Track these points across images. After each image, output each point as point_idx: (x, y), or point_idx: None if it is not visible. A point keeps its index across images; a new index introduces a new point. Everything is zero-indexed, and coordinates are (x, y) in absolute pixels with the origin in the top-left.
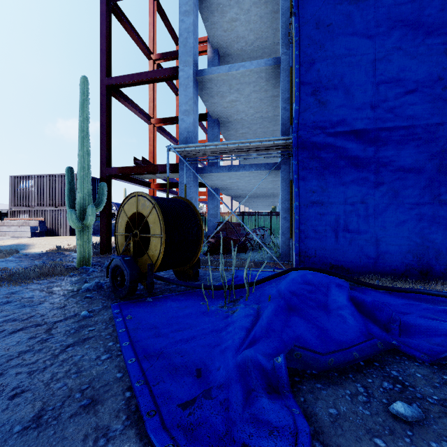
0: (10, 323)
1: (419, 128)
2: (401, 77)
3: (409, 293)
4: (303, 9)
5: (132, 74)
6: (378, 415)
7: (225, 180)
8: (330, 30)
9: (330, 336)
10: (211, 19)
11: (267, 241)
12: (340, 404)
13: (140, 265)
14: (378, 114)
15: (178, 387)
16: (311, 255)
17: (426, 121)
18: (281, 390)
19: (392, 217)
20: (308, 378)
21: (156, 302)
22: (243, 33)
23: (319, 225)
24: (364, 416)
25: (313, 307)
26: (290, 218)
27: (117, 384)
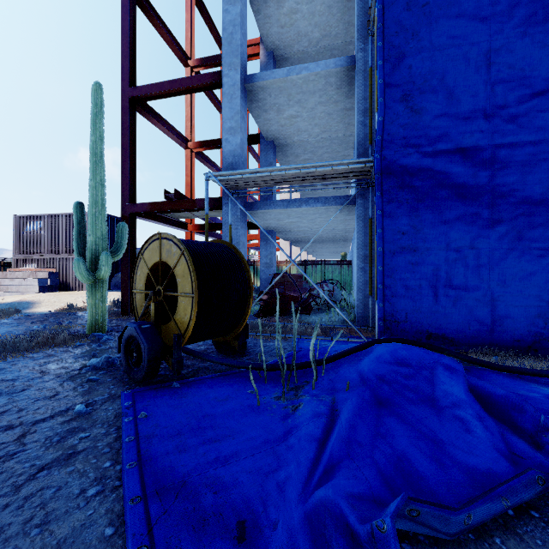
0: None
1: None
2: (527, 74)
3: (546, 377)
4: None
5: (162, 82)
6: None
7: (282, 219)
8: (426, 11)
9: (446, 454)
10: (264, 10)
11: (338, 298)
12: None
13: (164, 335)
14: (495, 125)
15: None
16: (399, 320)
17: None
18: None
19: (515, 268)
20: (425, 544)
21: (184, 389)
22: (305, 30)
23: (411, 279)
24: None
25: (412, 401)
26: (370, 269)
27: None
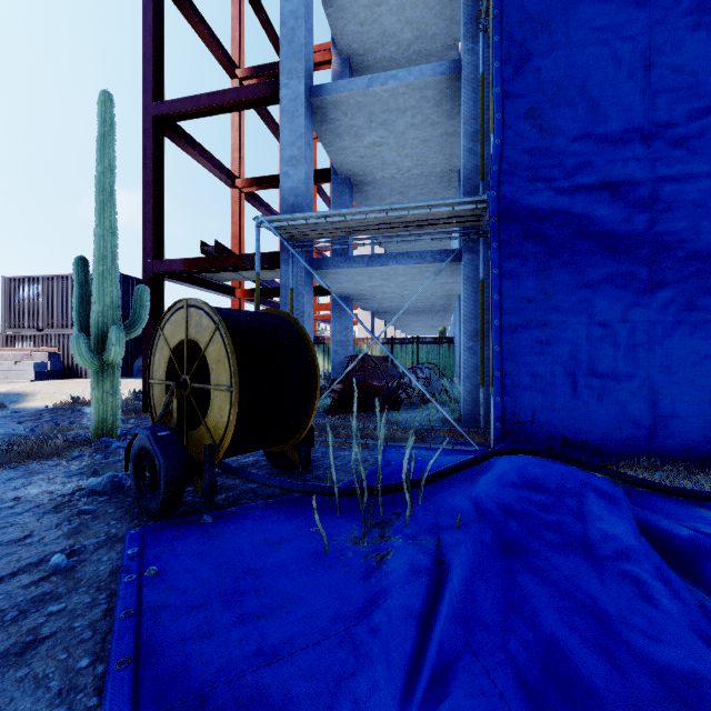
0: None
1: None
2: (701, 79)
3: None
4: None
5: (198, 95)
6: None
7: (361, 282)
8: None
9: (616, 640)
10: (337, 1)
11: (437, 389)
12: None
13: (191, 446)
14: (656, 150)
15: None
16: (524, 421)
17: None
18: None
19: (684, 348)
20: None
21: (219, 527)
22: (393, 28)
23: (540, 364)
24: None
25: (554, 547)
26: (481, 350)
27: None
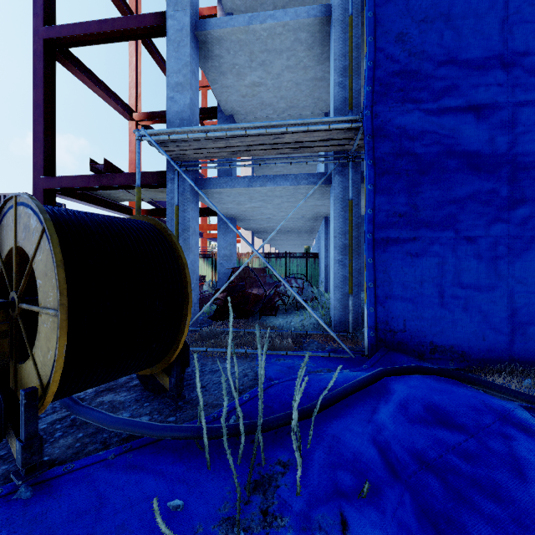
0: None
1: None
2: None
3: None
4: None
5: (88, 22)
6: None
7: (243, 203)
8: None
9: None
10: None
11: (308, 296)
12: None
13: (20, 383)
14: (516, 77)
15: None
16: (396, 329)
17: None
18: None
19: None
20: None
21: (34, 509)
22: None
23: (411, 275)
24: None
25: (498, 528)
26: (350, 262)
27: None
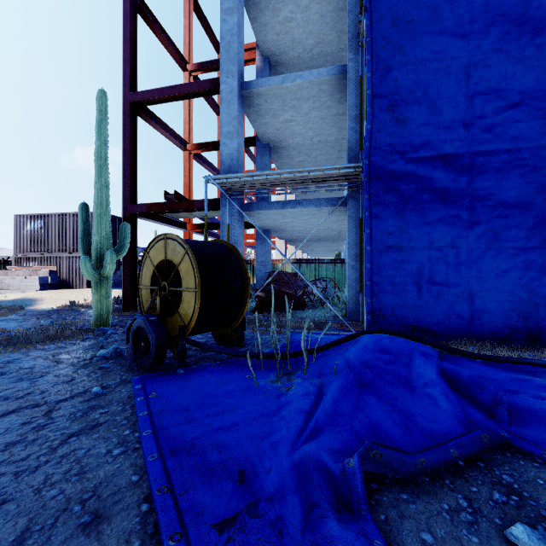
0: (1, 403)
1: (526, 151)
2: (502, 87)
3: (515, 364)
4: (376, 2)
5: (162, 88)
6: (490, 543)
7: (277, 219)
8: (410, 28)
9: (415, 423)
10: (260, 19)
11: (331, 295)
12: (436, 525)
13: (169, 327)
14: (473, 134)
15: (213, 497)
16: (386, 314)
17: (535, 142)
18: (354, 507)
19: (491, 266)
20: (389, 484)
21: (188, 375)
22: (300, 37)
23: (397, 276)
24: (470, 545)
25: (391, 383)
26: (360, 267)
27: (131, 492)
